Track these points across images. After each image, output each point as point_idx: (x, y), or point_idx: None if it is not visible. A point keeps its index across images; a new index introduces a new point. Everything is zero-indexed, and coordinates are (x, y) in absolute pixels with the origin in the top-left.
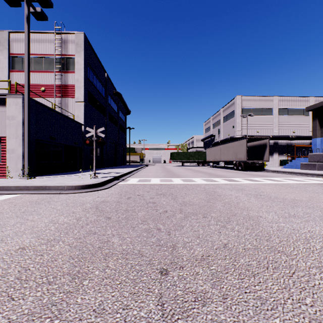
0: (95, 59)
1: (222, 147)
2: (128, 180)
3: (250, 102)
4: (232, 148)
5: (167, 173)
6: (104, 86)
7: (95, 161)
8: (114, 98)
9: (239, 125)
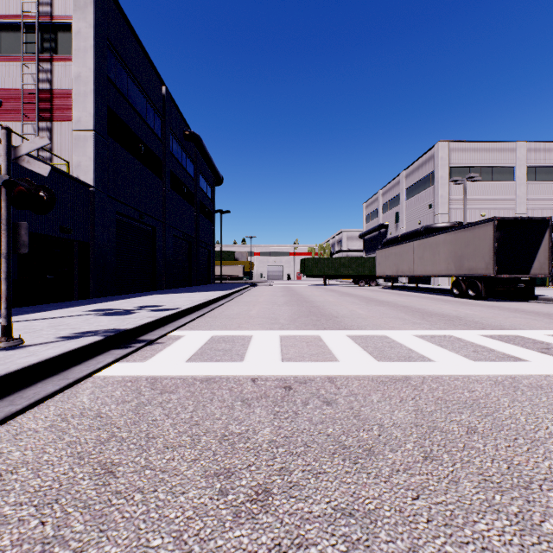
0: (132, 43)
1: (419, 245)
2: (164, 347)
3: (466, 153)
4: (448, 245)
5: (299, 308)
6: (159, 112)
7: (4, 277)
8: (185, 146)
9: (445, 202)
